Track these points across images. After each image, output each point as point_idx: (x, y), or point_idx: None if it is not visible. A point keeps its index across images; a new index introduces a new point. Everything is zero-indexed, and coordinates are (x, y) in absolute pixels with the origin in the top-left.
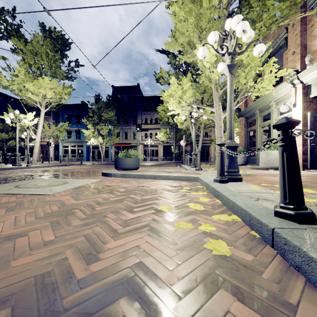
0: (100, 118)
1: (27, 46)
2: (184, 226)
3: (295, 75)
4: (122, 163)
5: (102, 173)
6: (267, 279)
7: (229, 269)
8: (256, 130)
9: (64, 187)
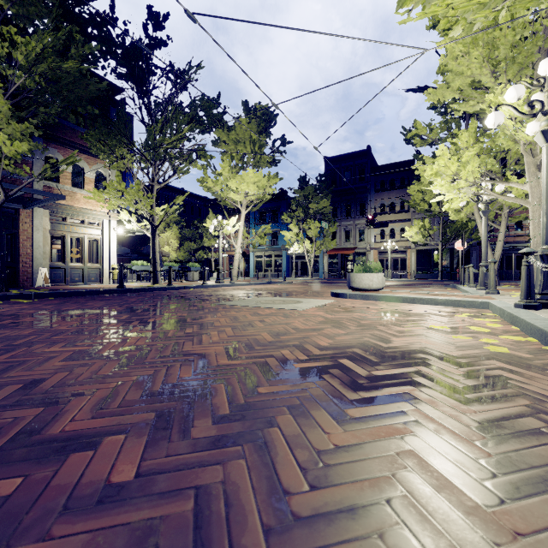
0: (307, 212)
1: (231, 135)
2: (462, 338)
3: None
4: (359, 280)
5: (332, 293)
6: (537, 363)
7: (504, 357)
8: None
9: (305, 305)
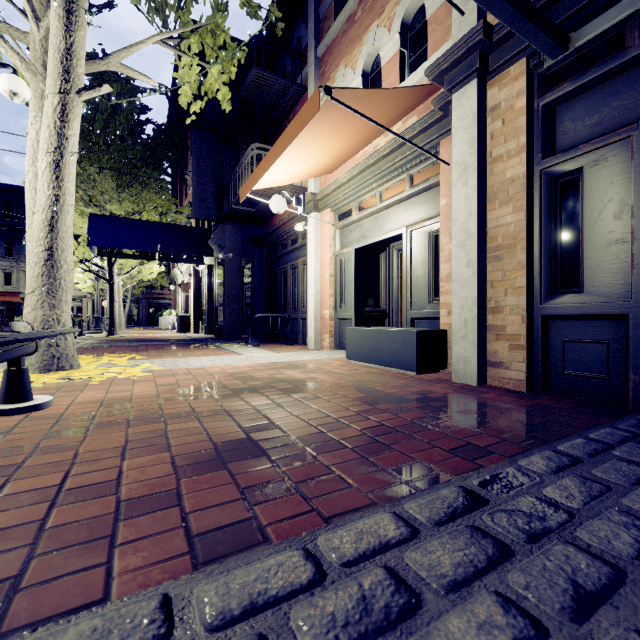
0: None
1: None
2: None
3: (177, 266)
4: (20, 326)
5: None
6: None
7: None
8: (176, 296)
9: None
